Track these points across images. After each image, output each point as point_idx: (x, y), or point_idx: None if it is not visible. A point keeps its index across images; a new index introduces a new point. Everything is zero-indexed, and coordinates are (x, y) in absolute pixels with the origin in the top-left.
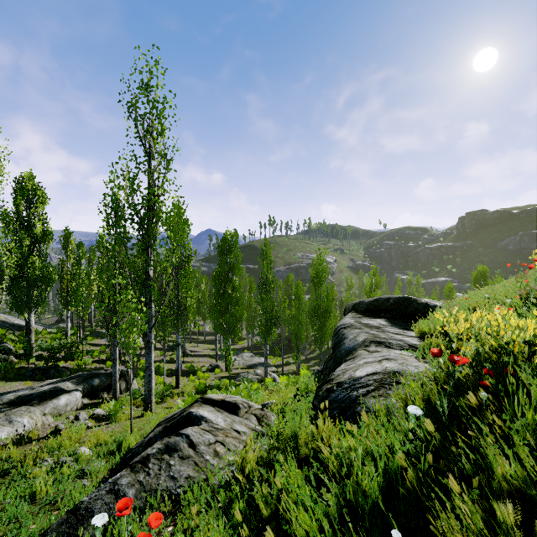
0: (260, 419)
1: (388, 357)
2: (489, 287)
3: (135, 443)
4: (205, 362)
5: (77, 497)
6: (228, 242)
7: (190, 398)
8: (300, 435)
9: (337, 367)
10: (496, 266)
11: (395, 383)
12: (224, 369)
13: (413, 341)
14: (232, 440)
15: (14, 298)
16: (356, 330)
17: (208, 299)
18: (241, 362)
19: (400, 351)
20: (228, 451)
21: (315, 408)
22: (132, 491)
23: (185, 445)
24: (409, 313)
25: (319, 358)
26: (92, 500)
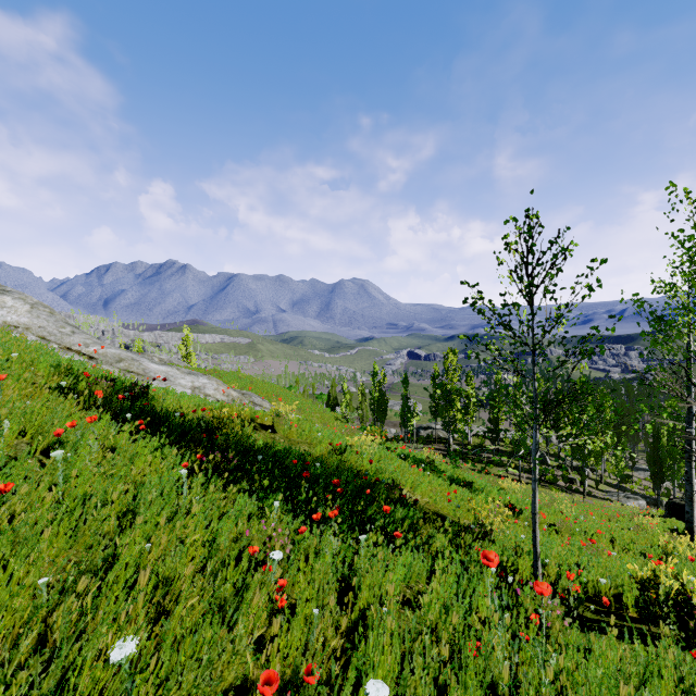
0: None
1: None
2: None
3: None
4: None
5: None
6: None
7: None
8: None
9: None
10: None
11: None
12: None
13: None
14: None
15: None
16: None
17: None
18: None
19: None
20: None
21: None
22: None
23: None
24: None
25: None
26: None
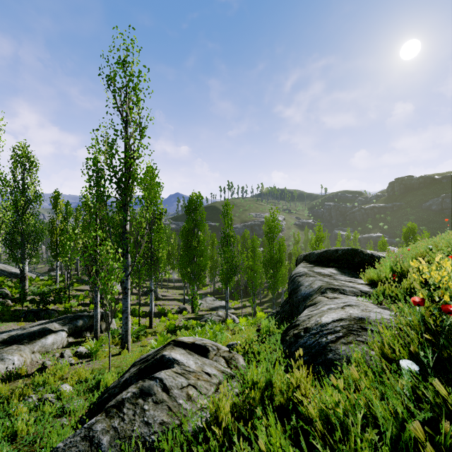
0: (229, 362)
1: (350, 304)
2: (431, 239)
3: (112, 381)
4: (175, 305)
5: (56, 437)
6: (194, 203)
7: (162, 338)
8: (275, 384)
9: (295, 312)
10: (421, 223)
11: (362, 330)
12: (190, 311)
13: (364, 287)
14: (204, 383)
15: (11, 250)
16: (310, 278)
17: (176, 252)
18: (205, 305)
19: (356, 298)
20: (200, 395)
21: (283, 352)
22: (106, 438)
23: (159, 389)
24: (357, 263)
25: (271, 302)
26: (67, 447)
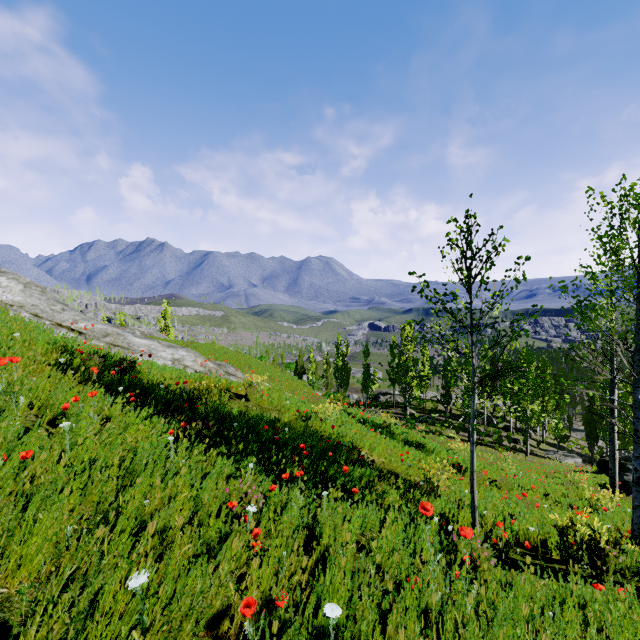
0: None
1: None
2: None
3: None
4: None
5: None
6: None
7: None
8: None
9: None
10: None
11: None
12: None
13: None
14: None
15: None
16: None
17: None
18: None
19: None
20: None
21: None
22: None
23: None
24: None
25: None
26: None
